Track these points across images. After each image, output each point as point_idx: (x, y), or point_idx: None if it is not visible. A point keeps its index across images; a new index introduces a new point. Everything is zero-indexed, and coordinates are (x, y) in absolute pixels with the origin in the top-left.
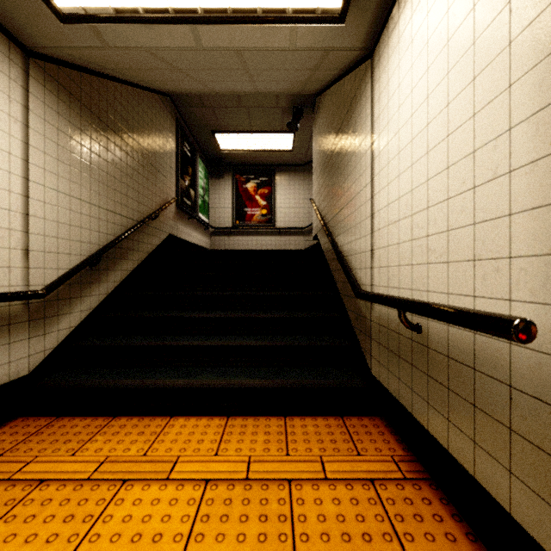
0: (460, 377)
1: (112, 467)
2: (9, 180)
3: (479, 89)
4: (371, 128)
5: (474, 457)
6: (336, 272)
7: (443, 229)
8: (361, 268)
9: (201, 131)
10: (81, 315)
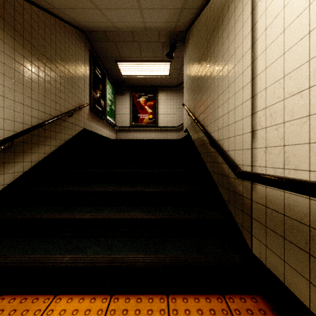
0: None
1: None
2: None
3: None
4: (252, 11)
5: None
6: (205, 154)
7: None
8: (236, 149)
9: (108, 61)
10: None
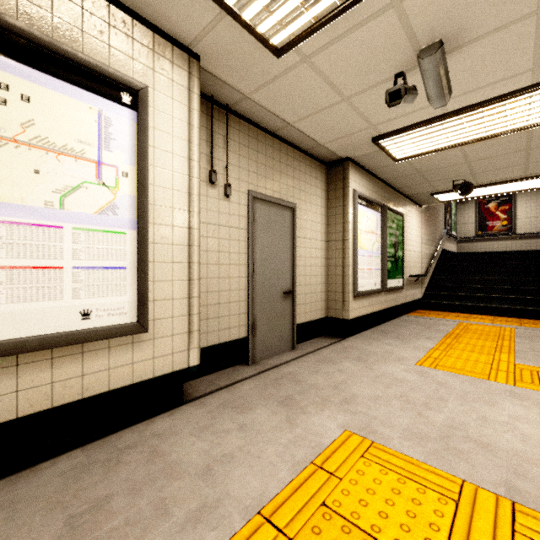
0: None
1: (461, 317)
2: (419, 245)
3: None
4: None
5: None
6: None
7: None
8: None
9: None
10: (426, 283)
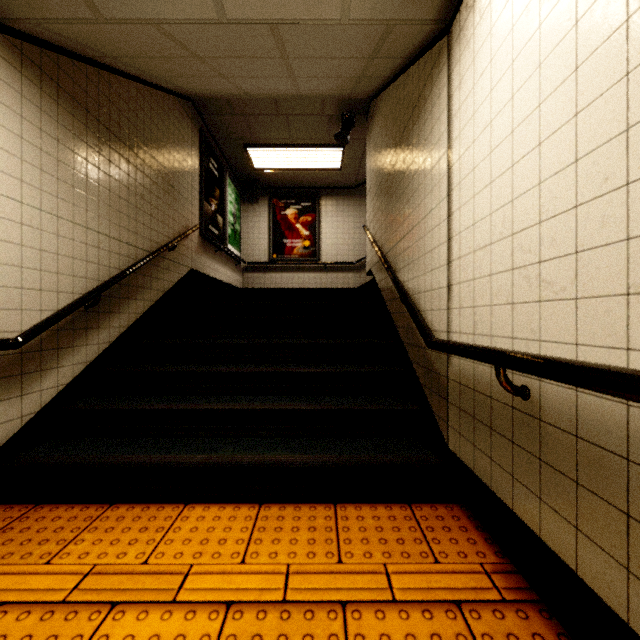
0: (599, 468)
1: (99, 581)
2: None
3: (637, 32)
4: (448, 126)
5: (628, 593)
6: (397, 315)
7: (568, 251)
8: (432, 309)
9: (231, 145)
10: (73, 370)
